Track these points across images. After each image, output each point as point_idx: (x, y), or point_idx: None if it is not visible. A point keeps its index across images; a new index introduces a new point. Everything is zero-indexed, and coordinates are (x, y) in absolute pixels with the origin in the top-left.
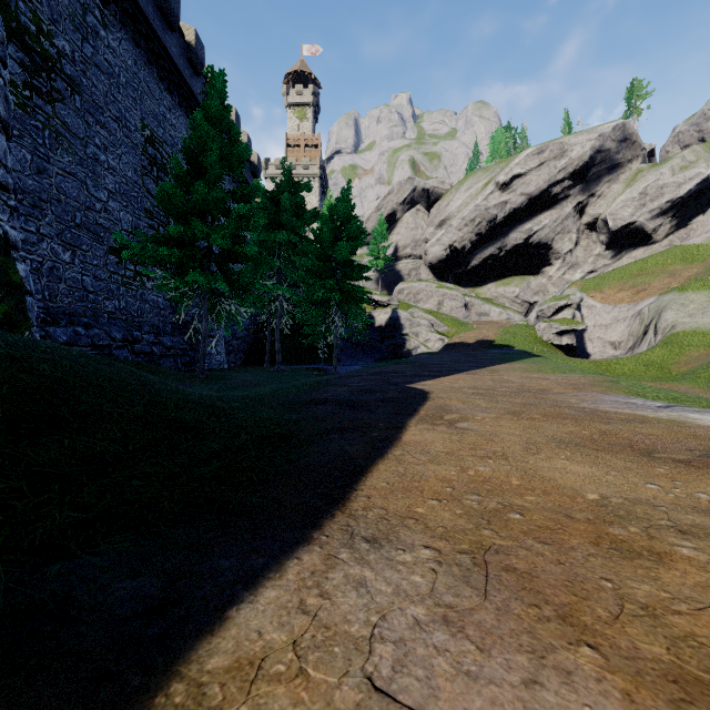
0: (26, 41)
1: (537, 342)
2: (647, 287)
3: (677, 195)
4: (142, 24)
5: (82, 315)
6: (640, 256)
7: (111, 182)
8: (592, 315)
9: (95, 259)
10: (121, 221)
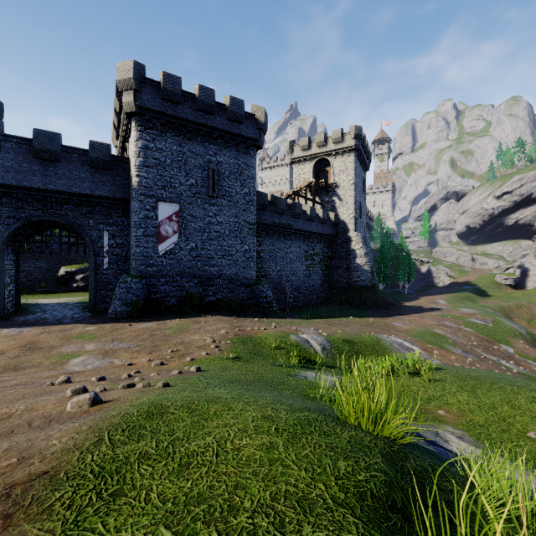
0: None
1: (491, 283)
2: None
3: None
4: None
5: None
6: None
7: None
8: (534, 269)
9: None
10: None
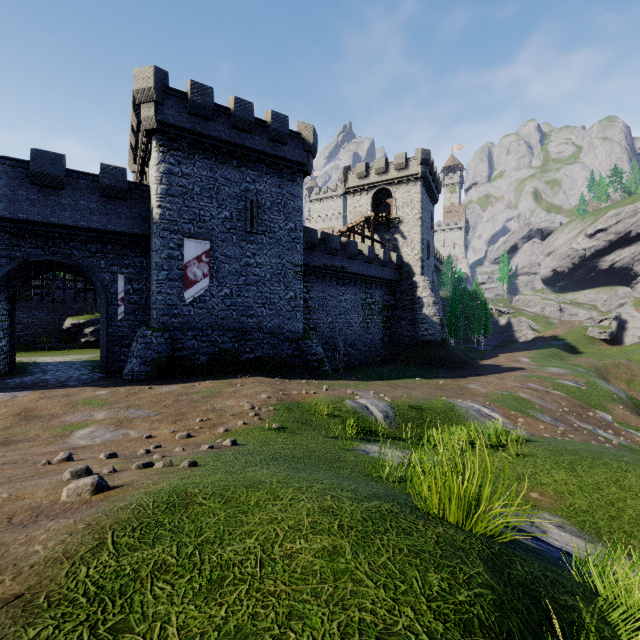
0: None
1: (583, 337)
2: None
3: None
4: None
5: None
6: None
7: None
8: (633, 321)
9: None
10: None
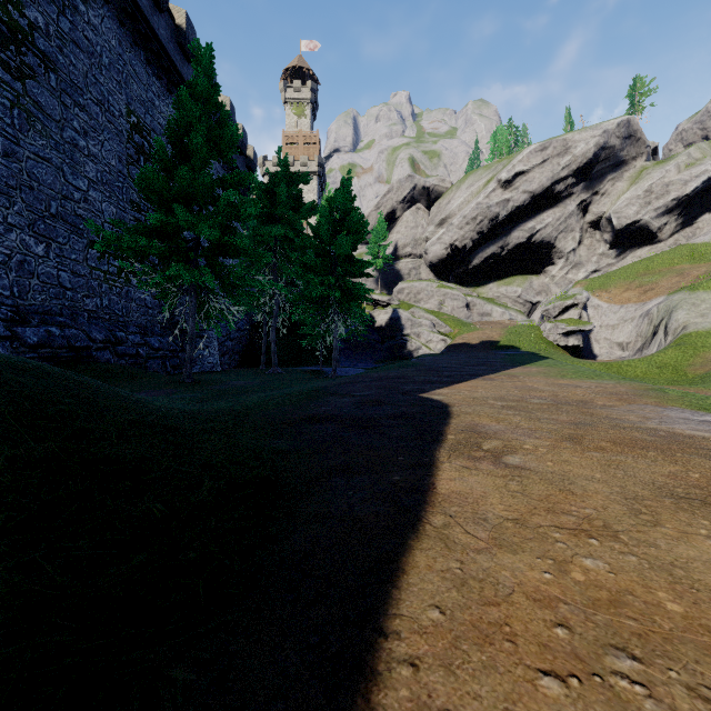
0: None
1: (543, 343)
2: (654, 287)
3: (683, 193)
4: (127, 2)
5: (58, 314)
6: (645, 255)
7: (92, 170)
8: (599, 315)
9: (74, 252)
10: (103, 212)
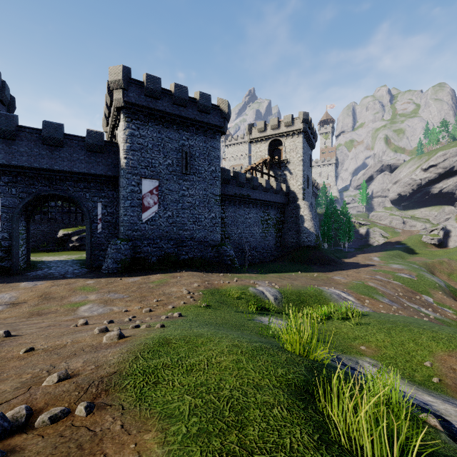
0: None
1: (419, 242)
2: None
3: None
4: None
5: None
6: None
7: None
8: (455, 231)
9: None
10: None
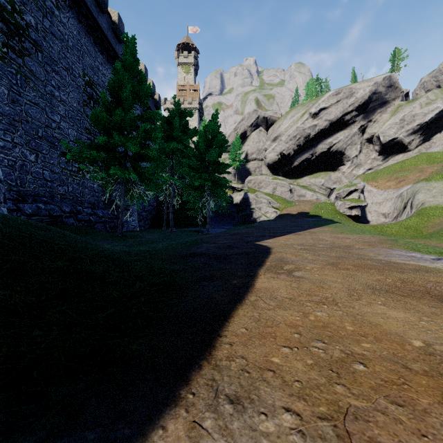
0: (4, 16)
1: (336, 213)
2: (405, 179)
3: (423, 121)
4: (83, 8)
5: (43, 196)
6: (400, 159)
7: (62, 110)
8: (371, 196)
9: (52, 159)
10: (69, 135)
